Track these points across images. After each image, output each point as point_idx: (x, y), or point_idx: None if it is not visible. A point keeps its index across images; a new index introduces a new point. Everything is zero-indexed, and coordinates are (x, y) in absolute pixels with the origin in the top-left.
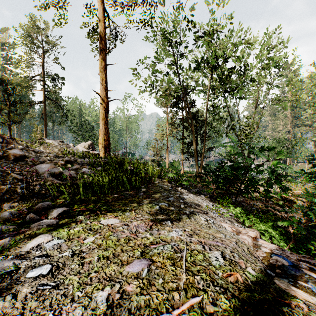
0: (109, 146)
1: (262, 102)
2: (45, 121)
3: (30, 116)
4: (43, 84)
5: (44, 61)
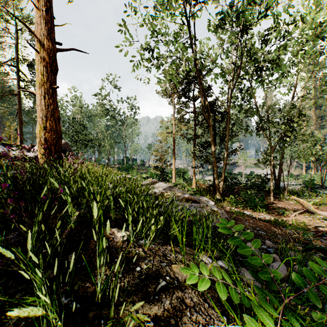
0: (60, 143)
1: (304, 89)
2: (20, 117)
3: (2, 111)
4: (17, 71)
5: (18, 43)
